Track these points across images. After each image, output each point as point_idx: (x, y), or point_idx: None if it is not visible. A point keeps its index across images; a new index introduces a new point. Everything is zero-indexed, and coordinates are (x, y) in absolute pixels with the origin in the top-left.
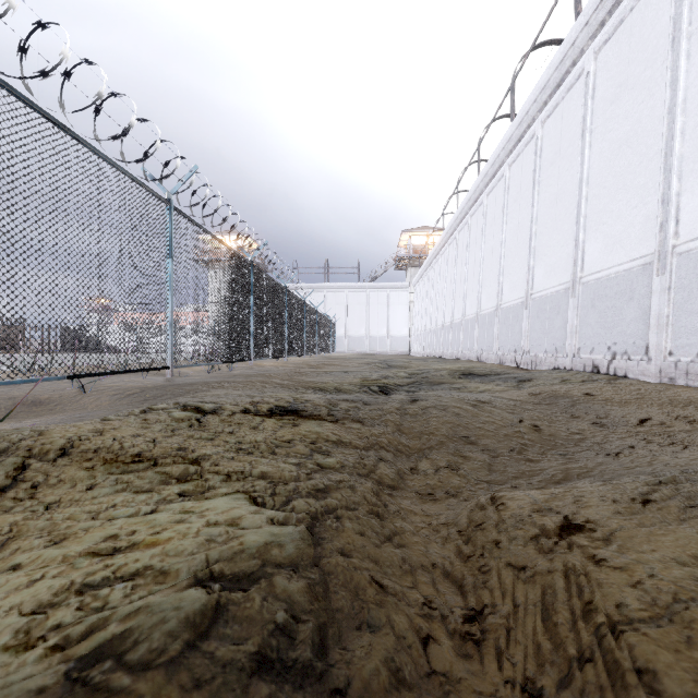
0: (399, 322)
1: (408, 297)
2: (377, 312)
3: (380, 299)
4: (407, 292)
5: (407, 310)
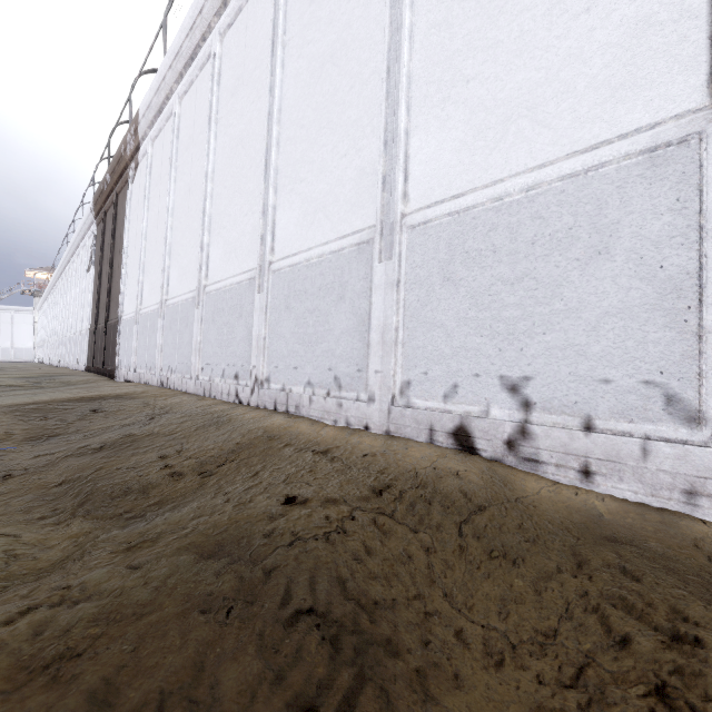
0: (24, 337)
1: (33, 318)
2: (1, 328)
3: (3, 318)
4: (32, 315)
5: (32, 328)
